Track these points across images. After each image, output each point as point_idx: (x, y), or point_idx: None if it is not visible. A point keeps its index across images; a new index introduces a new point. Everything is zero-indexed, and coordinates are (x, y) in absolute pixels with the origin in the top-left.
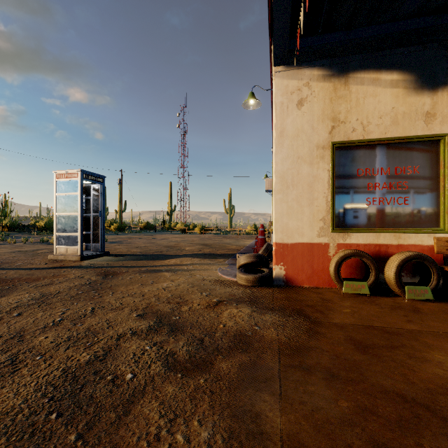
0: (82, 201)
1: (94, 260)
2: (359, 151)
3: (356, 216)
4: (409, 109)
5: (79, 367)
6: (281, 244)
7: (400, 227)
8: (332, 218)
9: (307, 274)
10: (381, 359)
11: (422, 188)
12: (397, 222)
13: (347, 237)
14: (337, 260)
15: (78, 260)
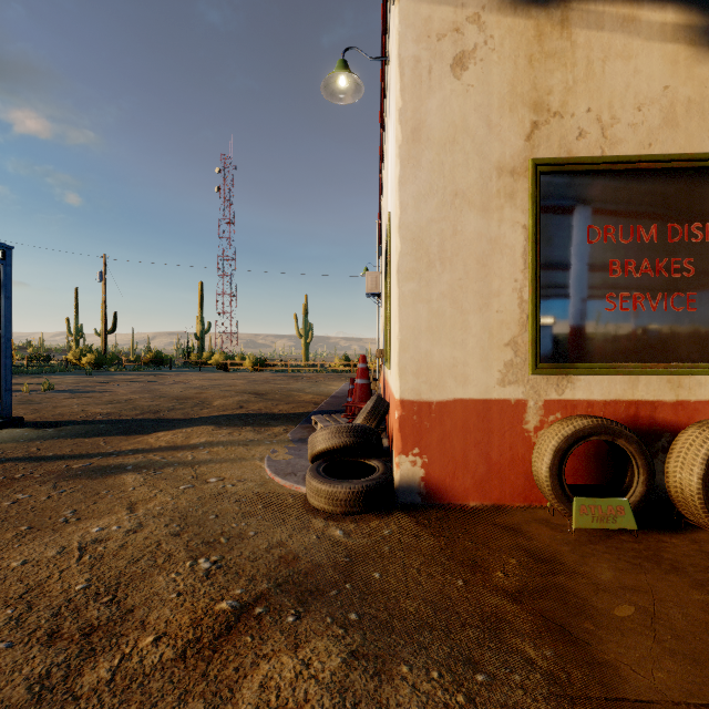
0: None
1: None
2: (591, 185)
3: (585, 336)
4: (699, 93)
5: None
6: (414, 404)
7: (677, 361)
8: (535, 341)
9: (476, 474)
10: None
11: None
12: (673, 351)
13: (567, 386)
14: (556, 444)
15: None
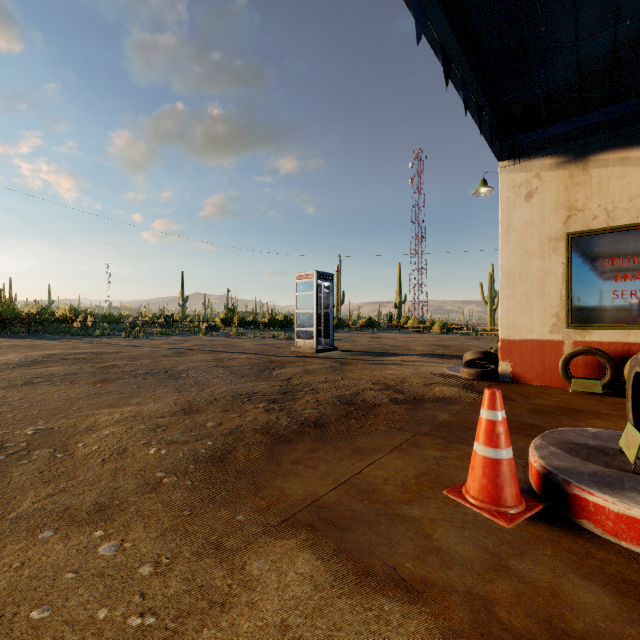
0: (317, 299)
1: (326, 353)
2: (603, 240)
3: (599, 311)
4: None
5: (346, 395)
6: (507, 340)
7: None
8: (567, 314)
9: (537, 372)
10: (543, 416)
11: None
12: None
13: (586, 334)
14: (564, 356)
15: (314, 353)
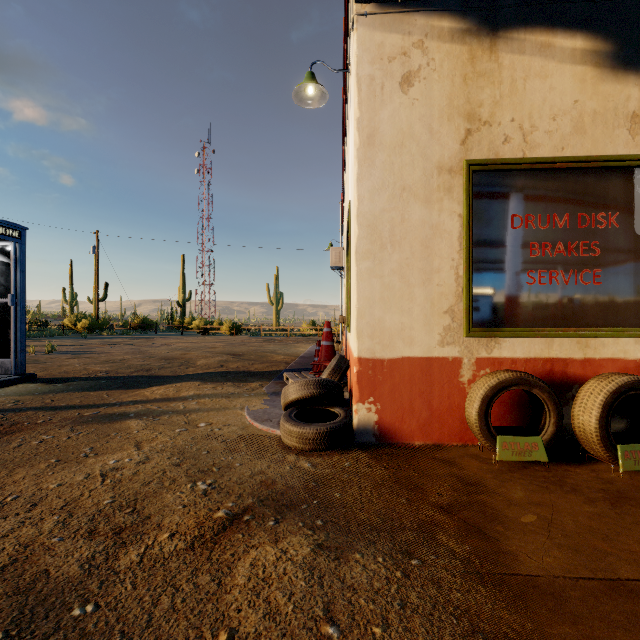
0: None
1: None
2: (515, 181)
3: (510, 305)
4: (603, 106)
5: None
6: (369, 361)
7: (586, 325)
8: (468, 309)
9: (420, 418)
10: None
11: (623, 254)
12: (582, 318)
13: (494, 346)
14: (483, 393)
15: None
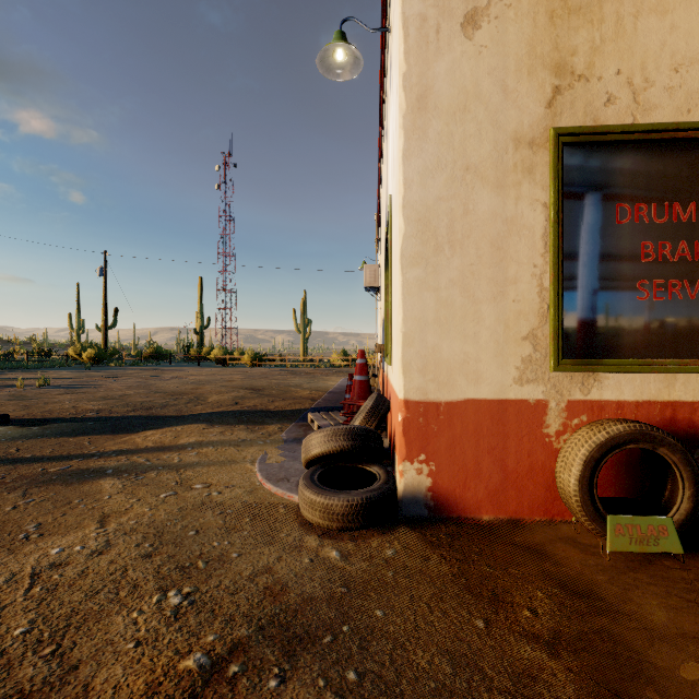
0: None
1: None
2: (620, 158)
3: (613, 329)
4: None
5: None
6: (419, 405)
7: None
8: (557, 334)
9: (490, 483)
10: None
11: None
12: None
13: (593, 384)
14: (587, 453)
15: None
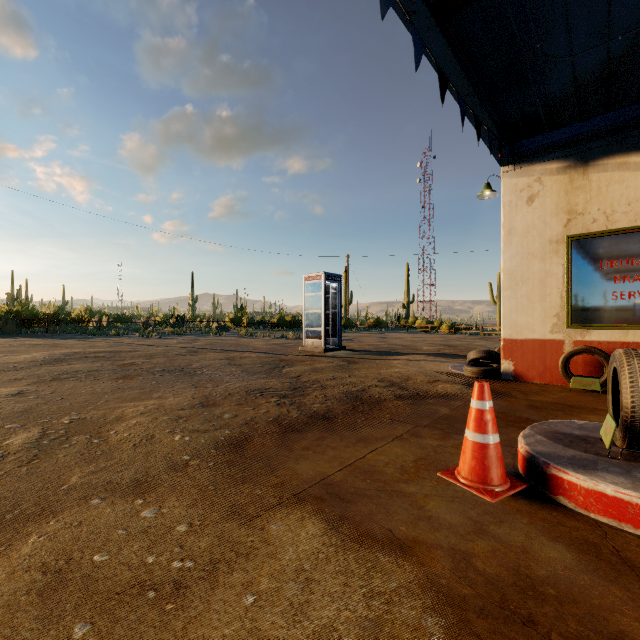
0: (325, 300)
1: (334, 352)
2: (602, 242)
3: (599, 312)
4: None
5: (352, 391)
6: (509, 340)
7: None
8: (567, 314)
9: (538, 370)
10: (539, 411)
11: None
12: None
13: (586, 334)
14: (564, 355)
15: (322, 352)
